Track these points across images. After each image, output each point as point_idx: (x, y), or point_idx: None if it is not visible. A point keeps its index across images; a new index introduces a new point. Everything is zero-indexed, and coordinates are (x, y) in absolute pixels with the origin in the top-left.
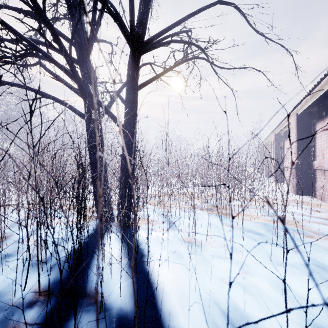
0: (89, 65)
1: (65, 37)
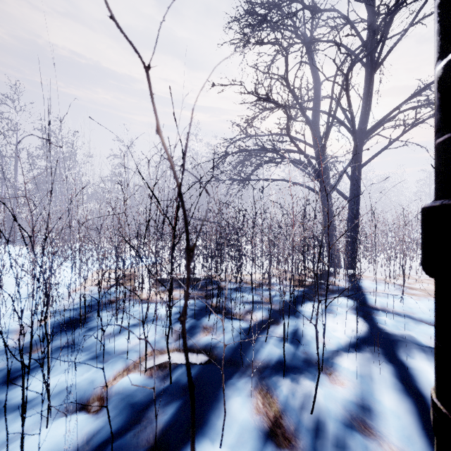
0: (323, 160)
1: (307, 144)
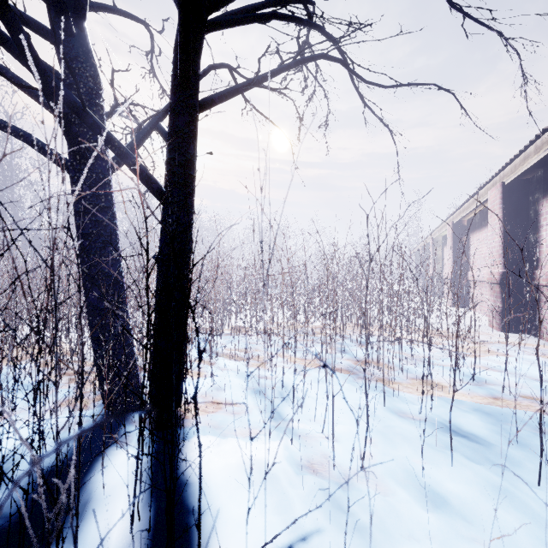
0: (80, 43)
1: None
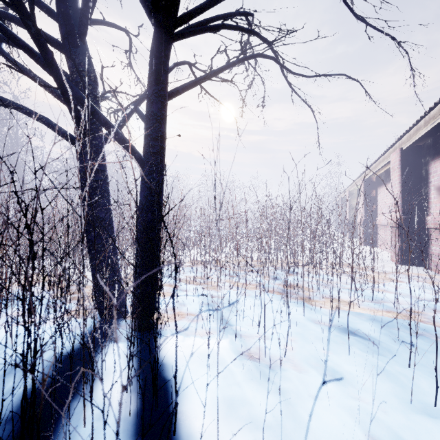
0: (83, 53)
1: (41, 3)
